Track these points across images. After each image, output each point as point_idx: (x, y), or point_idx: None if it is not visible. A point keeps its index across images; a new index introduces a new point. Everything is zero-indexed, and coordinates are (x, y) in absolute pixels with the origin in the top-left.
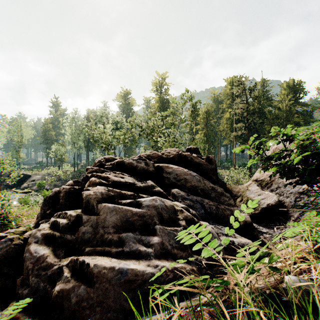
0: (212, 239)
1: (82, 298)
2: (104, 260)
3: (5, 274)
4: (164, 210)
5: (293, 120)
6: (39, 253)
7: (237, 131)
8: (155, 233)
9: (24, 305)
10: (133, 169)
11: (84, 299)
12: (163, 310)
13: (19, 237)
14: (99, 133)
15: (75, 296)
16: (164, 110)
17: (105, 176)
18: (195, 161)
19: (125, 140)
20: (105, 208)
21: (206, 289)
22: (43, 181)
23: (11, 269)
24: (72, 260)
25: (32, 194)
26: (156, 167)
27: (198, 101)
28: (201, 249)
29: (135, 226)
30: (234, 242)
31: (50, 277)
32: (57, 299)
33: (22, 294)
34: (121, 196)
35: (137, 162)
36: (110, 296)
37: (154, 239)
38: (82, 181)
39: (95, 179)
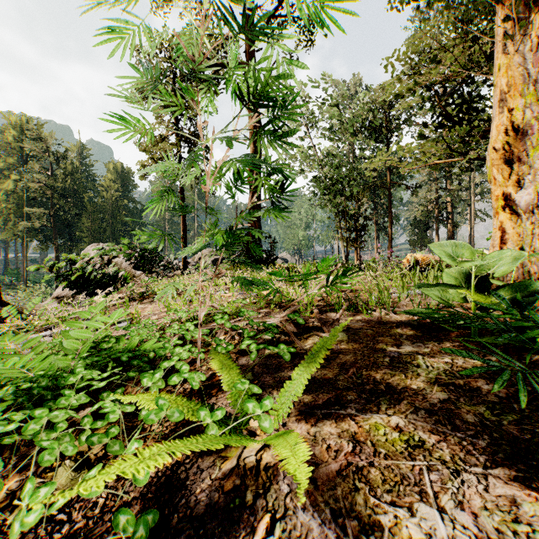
0: None
1: None
2: None
3: None
4: None
5: (121, 219)
6: None
7: (33, 221)
8: None
9: None
10: None
11: None
12: None
13: None
14: None
15: None
16: None
17: None
18: None
19: None
20: None
21: None
22: None
23: None
24: None
25: None
26: None
27: None
28: None
29: None
30: None
31: None
32: None
33: None
34: None
35: None
36: None
37: None
38: None
39: None
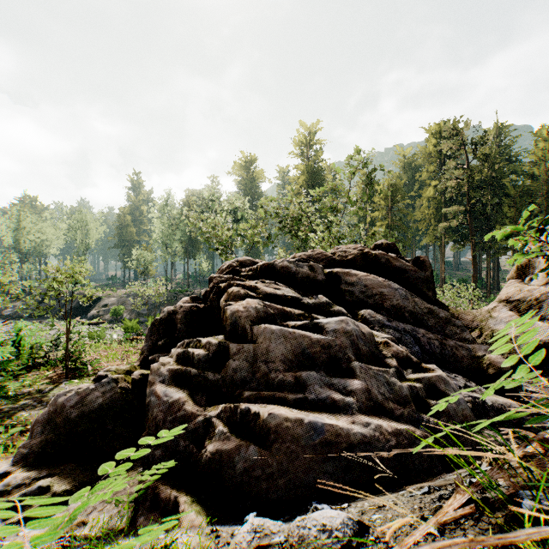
0: (450, 390)
1: (251, 466)
2: (282, 409)
3: (110, 431)
4: (361, 340)
5: None
6: (171, 397)
7: (450, 221)
8: (353, 374)
9: (164, 470)
10: (291, 276)
11: (257, 466)
12: (392, 492)
13: (124, 379)
14: (211, 226)
15: (242, 460)
16: (314, 187)
17: (252, 286)
18: (393, 265)
19: (254, 238)
20: (267, 332)
21: (449, 471)
22: (121, 306)
23: (117, 425)
24: (227, 408)
25: (105, 326)
26: (326, 275)
27: (380, 167)
28: (431, 406)
29: (317, 362)
30: (484, 400)
31: (192, 434)
32: (211, 464)
33: (153, 456)
34: (285, 315)
35: (296, 265)
36: (298, 465)
37: (353, 383)
38: (211, 295)
39: (238, 290)
